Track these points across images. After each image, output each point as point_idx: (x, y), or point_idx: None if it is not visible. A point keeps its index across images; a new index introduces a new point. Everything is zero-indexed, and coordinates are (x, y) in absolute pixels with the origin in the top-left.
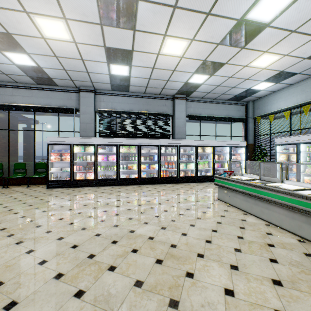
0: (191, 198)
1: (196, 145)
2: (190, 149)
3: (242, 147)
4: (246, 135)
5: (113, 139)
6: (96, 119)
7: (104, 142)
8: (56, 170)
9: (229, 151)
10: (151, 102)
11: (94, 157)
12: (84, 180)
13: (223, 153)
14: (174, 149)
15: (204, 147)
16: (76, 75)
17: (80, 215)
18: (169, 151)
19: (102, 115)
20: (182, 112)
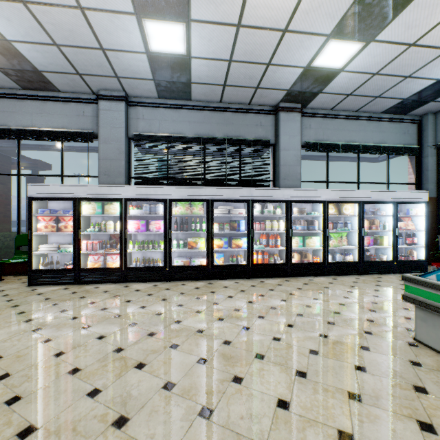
0: (338, 332)
1: (325, 200)
2: (309, 208)
3: (417, 205)
4: (419, 180)
5: (158, 188)
6: (130, 152)
7: (139, 194)
8: (48, 249)
9: (393, 212)
10: (233, 119)
11: (119, 224)
12: (100, 270)
13: (377, 217)
14: (279, 209)
15: (341, 204)
16: (83, 60)
17: (2, 422)
18: (269, 213)
19: (140, 145)
20: (294, 136)
